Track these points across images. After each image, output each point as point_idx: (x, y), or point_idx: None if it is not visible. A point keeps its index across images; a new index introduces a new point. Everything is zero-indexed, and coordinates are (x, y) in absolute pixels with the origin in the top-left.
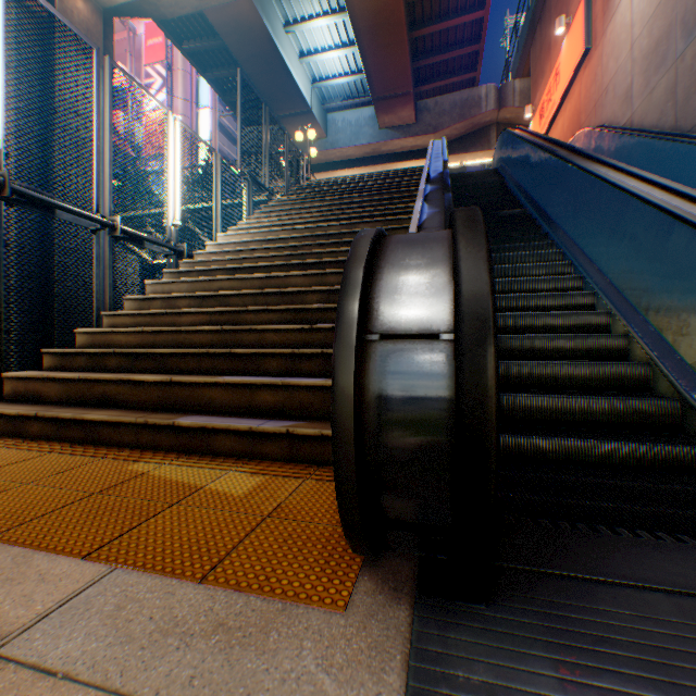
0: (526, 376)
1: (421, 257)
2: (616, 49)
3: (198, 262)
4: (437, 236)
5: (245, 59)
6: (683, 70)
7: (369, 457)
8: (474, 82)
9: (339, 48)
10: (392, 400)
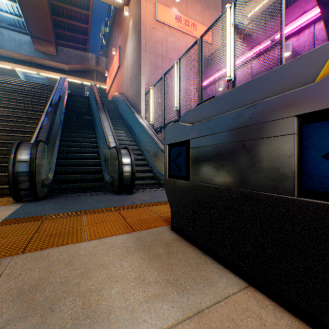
0: (75, 171)
1: (27, 149)
2: (125, 72)
3: None
4: (31, 145)
5: None
6: (135, 89)
7: (16, 179)
8: (87, 50)
9: None
10: (20, 170)
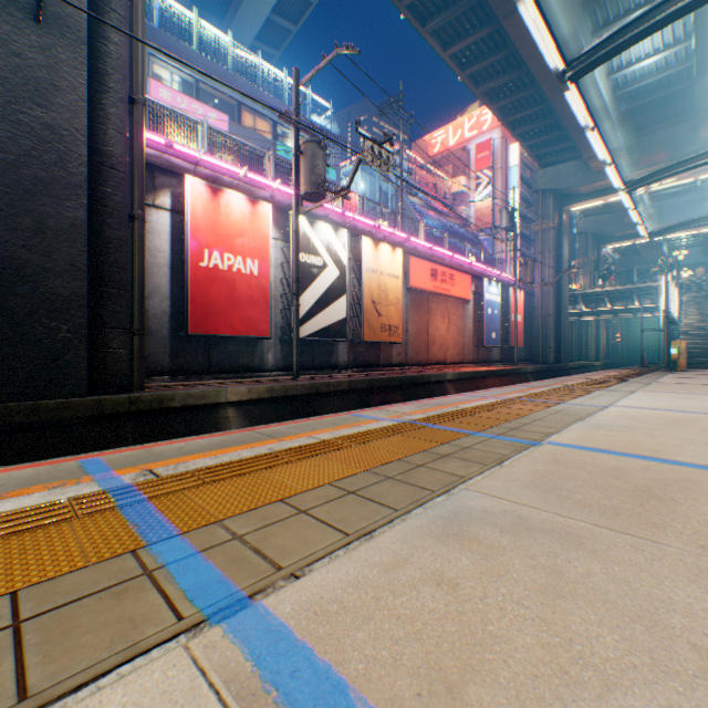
0: None
1: None
2: None
3: (686, 329)
4: None
5: (616, 203)
6: None
7: None
8: None
9: None
10: None
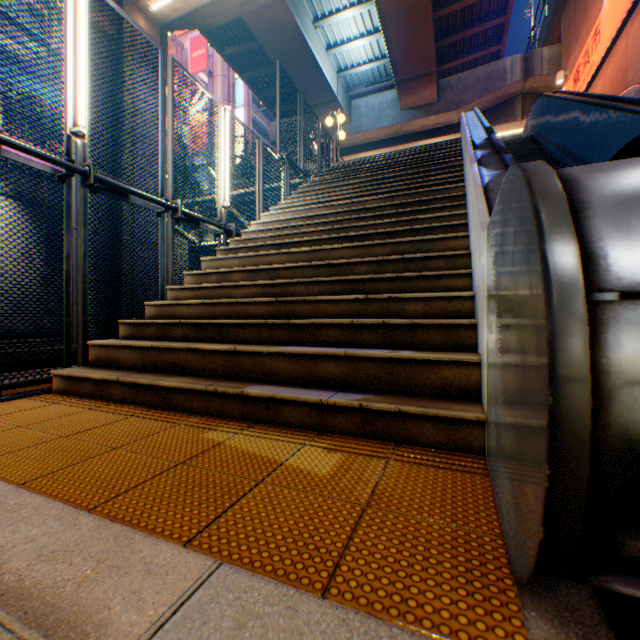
0: None
1: None
2: None
3: (245, 240)
4: None
5: (277, 57)
6: None
7: (603, 471)
8: (498, 54)
9: (364, 36)
10: None
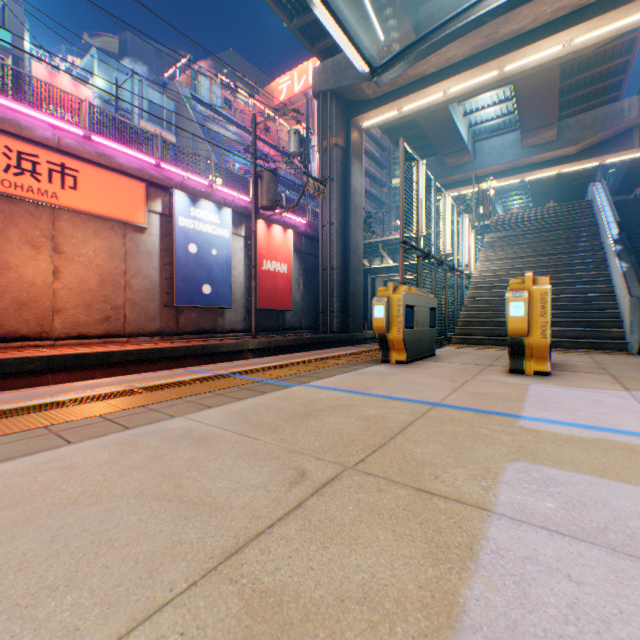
0: None
1: None
2: None
3: (479, 281)
4: None
5: (428, 130)
6: None
7: None
8: (615, 98)
9: (495, 104)
10: None
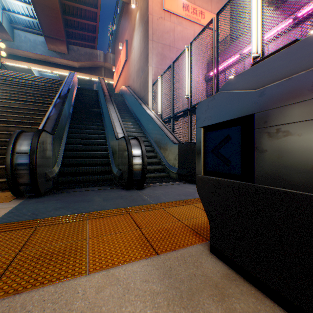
0: (82, 163)
1: (28, 139)
2: (132, 65)
3: None
4: (33, 135)
5: None
6: (142, 81)
7: (14, 172)
8: (95, 47)
9: (23, 1)
10: (19, 163)
